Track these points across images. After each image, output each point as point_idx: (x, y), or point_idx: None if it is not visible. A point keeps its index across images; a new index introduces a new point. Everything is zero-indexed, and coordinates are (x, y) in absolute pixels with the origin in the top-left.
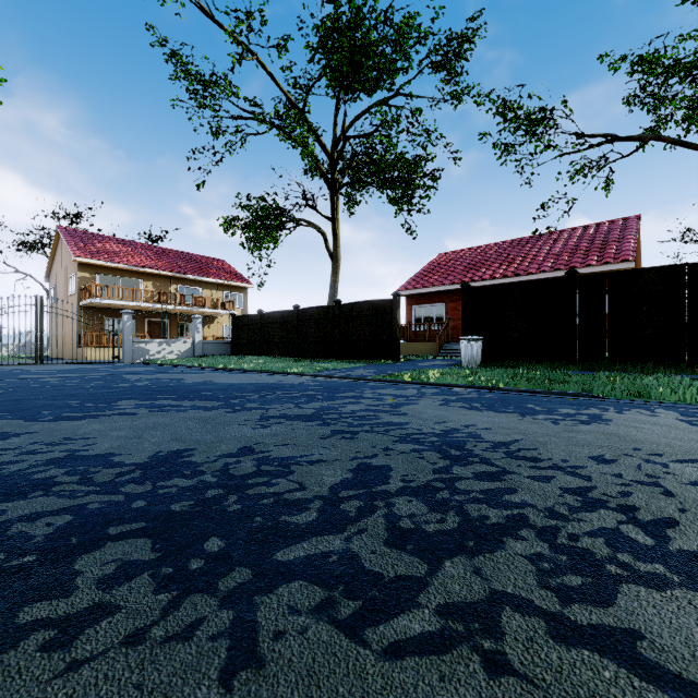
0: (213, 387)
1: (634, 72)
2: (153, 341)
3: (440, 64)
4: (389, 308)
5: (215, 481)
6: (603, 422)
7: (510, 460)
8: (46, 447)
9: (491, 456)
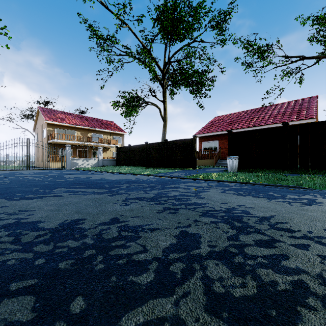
0: (104, 181)
1: (314, 24)
2: (80, 159)
3: (215, 26)
4: (191, 142)
5: (92, 243)
6: (318, 204)
7: (274, 231)
8: (6, 216)
9: (261, 227)
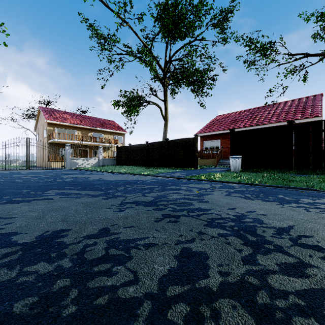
0: (101, 182)
1: (318, 21)
2: (80, 159)
3: (216, 24)
4: (192, 142)
5: (69, 267)
6: None
7: (300, 249)
8: None
9: (281, 243)
